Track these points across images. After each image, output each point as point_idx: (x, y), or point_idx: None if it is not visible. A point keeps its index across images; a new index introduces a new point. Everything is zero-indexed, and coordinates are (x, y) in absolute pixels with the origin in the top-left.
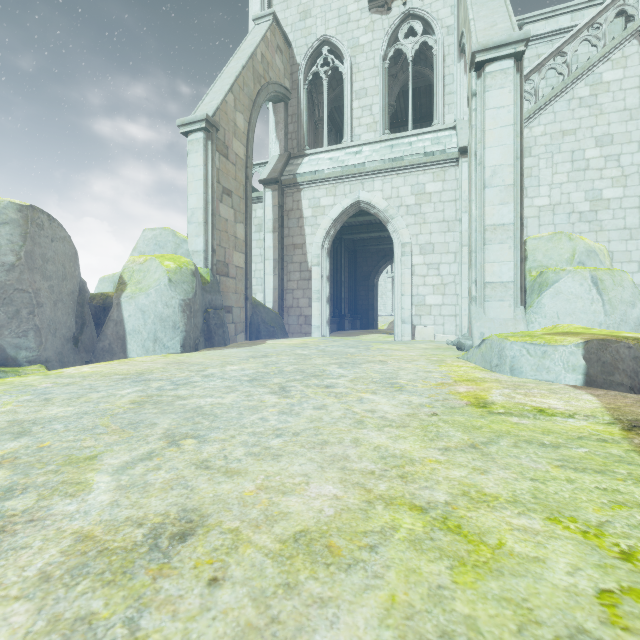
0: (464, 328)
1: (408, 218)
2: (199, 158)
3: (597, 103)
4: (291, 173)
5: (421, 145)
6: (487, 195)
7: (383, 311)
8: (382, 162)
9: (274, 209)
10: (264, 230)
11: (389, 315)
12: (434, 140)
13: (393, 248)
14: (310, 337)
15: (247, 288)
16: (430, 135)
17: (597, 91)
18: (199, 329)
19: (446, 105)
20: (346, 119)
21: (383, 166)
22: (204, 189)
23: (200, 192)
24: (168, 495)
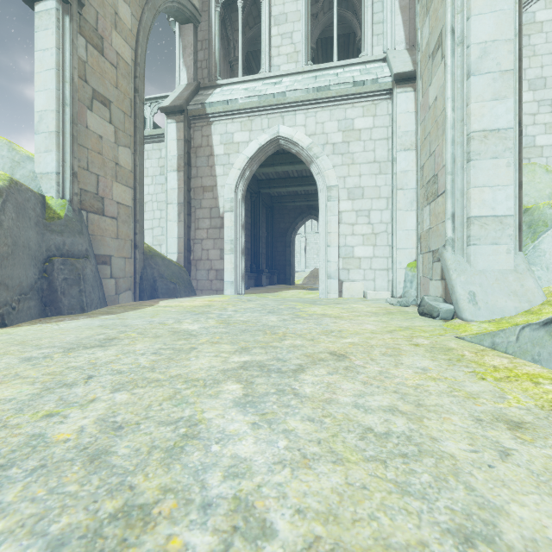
0: (399, 284)
1: (334, 158)
2: (50, 37)
3: (530, 44)
4: (199, 102)
5: (349, 75)
6: (474, 86)
7: (297, 268)
8: (305, 91)
9: (179, 144)
10: (167, 168)
11: (302, 271)
12: (363, 71)
13: (309, 205)
14: (221, 295)
15: (136, 233)
16: (358, 67)
17: (530, 31)
18: (15, 288)
19: (375, 35)
20: (264, 47)
21: (306, 96)
22: (58, 83)
23: (51, 87)
24: None
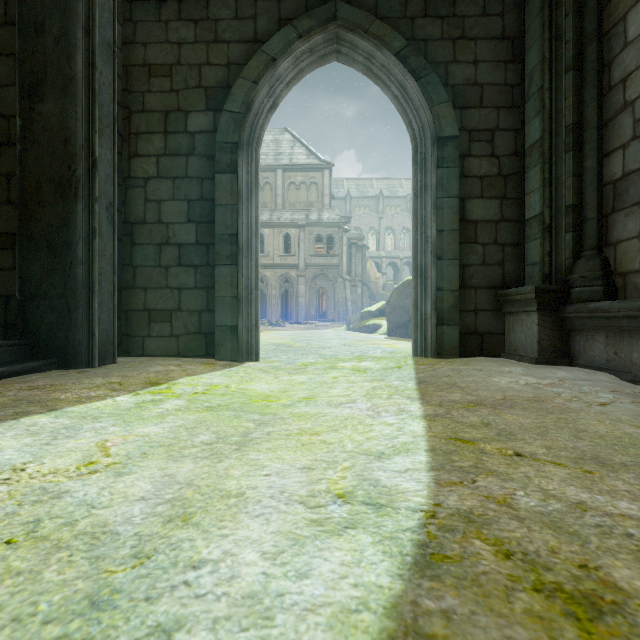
0: None
1: None
2: None
3: None
4: None
5: None
6: None
7: None
8: None
9: None
10: None
11: None
12: None
13: None
14: None
15: None
16: None
17: None
18: (395, 323)
19: None
20: None
21: None
22: None
23: None
24: (296, 331)
